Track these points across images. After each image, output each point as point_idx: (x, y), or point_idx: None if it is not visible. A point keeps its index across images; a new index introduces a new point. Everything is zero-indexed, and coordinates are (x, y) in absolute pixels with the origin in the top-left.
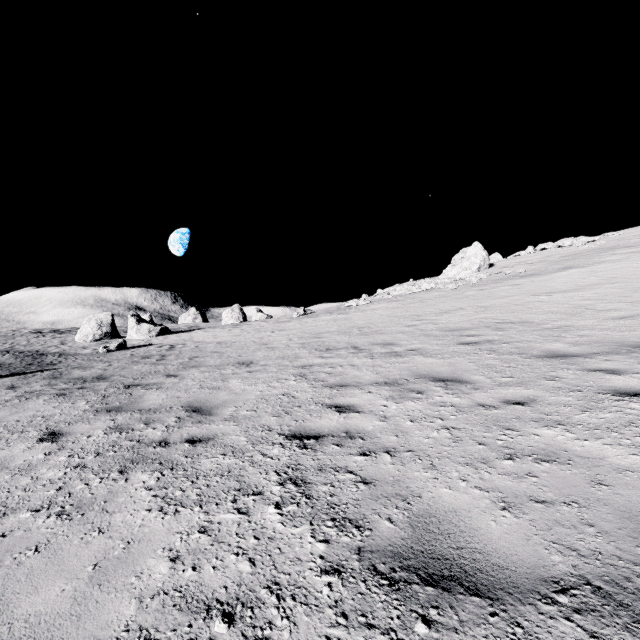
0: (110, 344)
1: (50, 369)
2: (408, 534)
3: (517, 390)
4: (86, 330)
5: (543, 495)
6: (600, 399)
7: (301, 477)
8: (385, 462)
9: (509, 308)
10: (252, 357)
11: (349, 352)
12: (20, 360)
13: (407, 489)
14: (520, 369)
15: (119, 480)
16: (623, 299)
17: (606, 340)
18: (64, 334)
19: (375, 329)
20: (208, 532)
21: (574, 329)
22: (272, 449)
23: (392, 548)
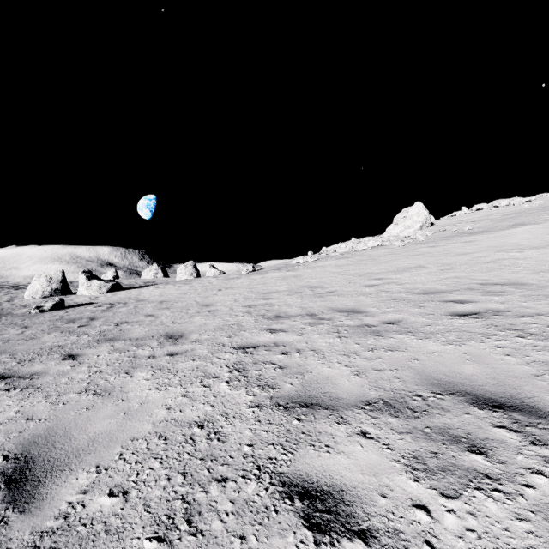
0: (44, 303)
1: None
2: None
3: None
4: (35, 287)
5: None
6: None
7: None
8: None
9: (480, 266)
10: (186, 325)
11: (305, 322)
12: None
13: None
14: None
15: None
16: None
17: None
18: (20, 290)
19: (330, 289)
20: None
21: None
22: None
23: None
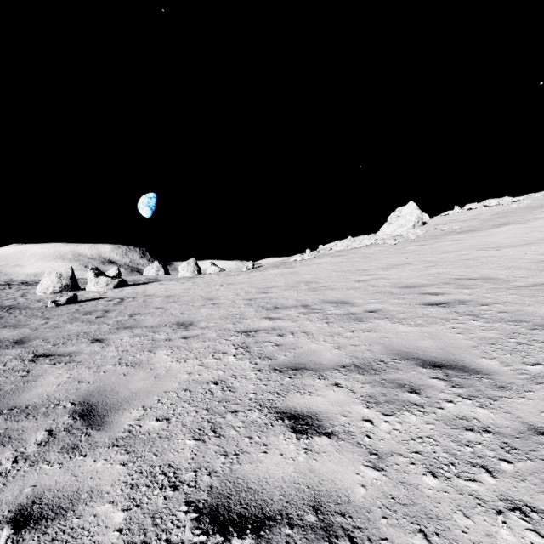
0: (59, 298)
1: None
2: None
3: None
4: (46, 283)
5: None
6: None
7: None
8: None
9: (460, 263)
10: (194, 316)
11: (299, 312)
12: None
13: None
14: (541, 348)
15: None
16: None
17: None
18: (30, 286)
19: (323, 284)
20: None
21: None
22: None
23: None
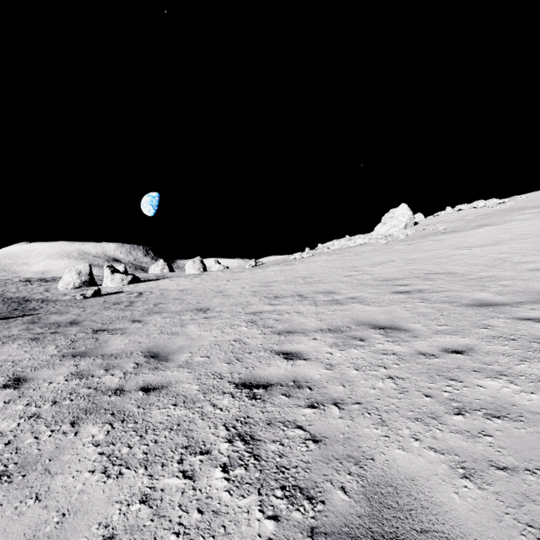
0: (86, 292)
1: (31, 314)
2: (364, 510)
3: (454, 338)
4: (67, 279)
5: (503, 460)
6: (536, 348)
7: (250, 433)
8: (334, 416)
9: (435, 260)
10: (209, 304)
11: (295, 300)
12: (7, 306)
13: (358, 449)
14: (453, 317)
15: (69, 433)
16: (536, 253)
17: (528, 290)
18: (49, 282)
19: (317, 279)
20: (149, 502)
21: (496, 279)
22: (222, 399)
23: (348, 529)
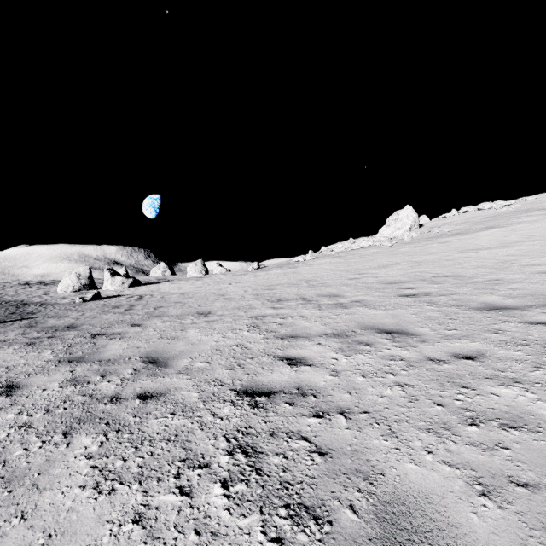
0: (86, 295)
1: (28, 318)
2: (376, 531)
3: (464, 343)
4: (67, 282)
5: (523, 475)
6: None
7: (251, 444)
8: (340, 426)
9: (441, 263)
10: (210, 307)
11: (298, 303)
12: (5, 309)
13: (367, 463)
14: (462, 321)
15: (60, 445)
16: (545, 255)
17: (538, 293)
18: (48, 285)
19: (321, 282)
20: (143, 522)
21: (505, 282)
22: (223, 408)
23: None
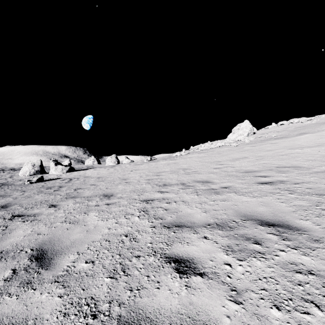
0: (32, 178)
1: None
2: None
3: None
4: (25, 169)
5: None
6: None
7: None
8: None
9: (278, 157)
10: (114, 190)
11: (179, 188)
12: None
13: None
14: None
15: None
16: None
17: None
18: (16, 171)
19: (194, 170)
20: None
21: None
22: None
23: None
